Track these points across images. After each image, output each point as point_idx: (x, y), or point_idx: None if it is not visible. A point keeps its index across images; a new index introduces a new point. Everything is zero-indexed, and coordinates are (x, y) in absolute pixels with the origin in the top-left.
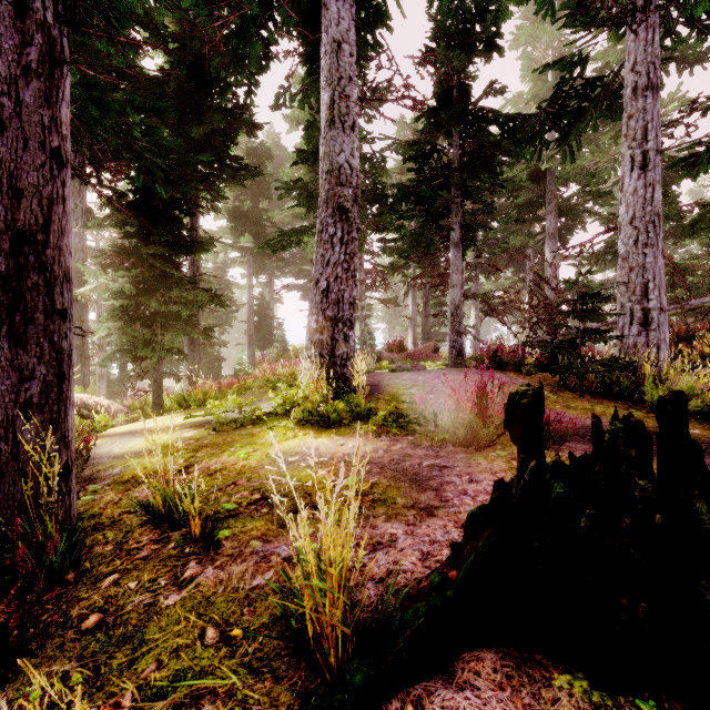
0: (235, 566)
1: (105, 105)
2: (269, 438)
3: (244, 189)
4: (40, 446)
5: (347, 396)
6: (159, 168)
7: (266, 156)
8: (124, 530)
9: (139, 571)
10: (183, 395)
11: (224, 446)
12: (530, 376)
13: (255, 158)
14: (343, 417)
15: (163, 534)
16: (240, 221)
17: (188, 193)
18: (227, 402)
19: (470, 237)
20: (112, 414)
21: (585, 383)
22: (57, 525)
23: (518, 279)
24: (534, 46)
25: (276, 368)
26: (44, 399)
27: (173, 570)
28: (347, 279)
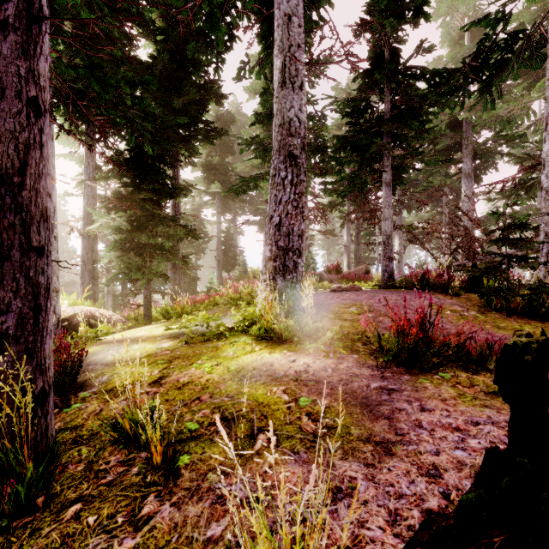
0: (191, 506)
1: (104, 81)
2: (230, 352)
3: (214, 147)
4: (16, 375)
5: (297, 314)
6: (148, 131)
7: (231, 121)
8: (97, 447)
9: (101, 501)
10: (166, 308)
11: (193, 358)
12: (456, 297)
13: (222, 122)
14: (293, 333)
15: (130, 455)
16: (211, 172)
17: (170, 150)
18: (198, 317)
19: (400, 178)
20: (113, 323)
21: (510, 304)
22: (30, 450)
23: (435, 212)
24: (452, 15)
25: (238, 287)
26: (20, 331)
27: (132, 504)
28: (296, 214)
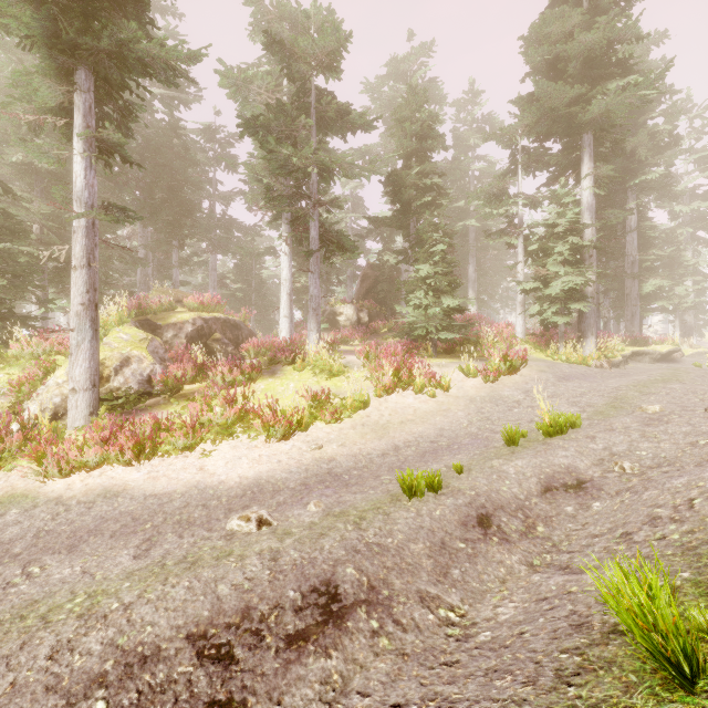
0: None
1: None
2: None
3: None
4: None
5: None
6: None
7: None
8: None
9: None
10: None
11: None
12: None
13: None
14: None
15: None
16: None
17: None
18: None
19: None
20: None
21: None
22: None
23: None
24: None
25: None
26: None
27: None
28: None
